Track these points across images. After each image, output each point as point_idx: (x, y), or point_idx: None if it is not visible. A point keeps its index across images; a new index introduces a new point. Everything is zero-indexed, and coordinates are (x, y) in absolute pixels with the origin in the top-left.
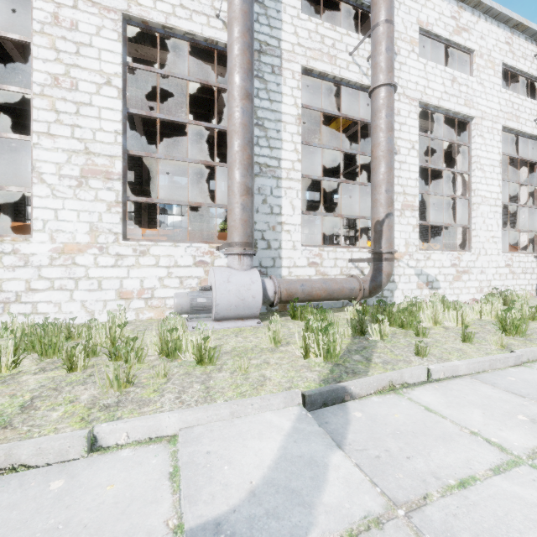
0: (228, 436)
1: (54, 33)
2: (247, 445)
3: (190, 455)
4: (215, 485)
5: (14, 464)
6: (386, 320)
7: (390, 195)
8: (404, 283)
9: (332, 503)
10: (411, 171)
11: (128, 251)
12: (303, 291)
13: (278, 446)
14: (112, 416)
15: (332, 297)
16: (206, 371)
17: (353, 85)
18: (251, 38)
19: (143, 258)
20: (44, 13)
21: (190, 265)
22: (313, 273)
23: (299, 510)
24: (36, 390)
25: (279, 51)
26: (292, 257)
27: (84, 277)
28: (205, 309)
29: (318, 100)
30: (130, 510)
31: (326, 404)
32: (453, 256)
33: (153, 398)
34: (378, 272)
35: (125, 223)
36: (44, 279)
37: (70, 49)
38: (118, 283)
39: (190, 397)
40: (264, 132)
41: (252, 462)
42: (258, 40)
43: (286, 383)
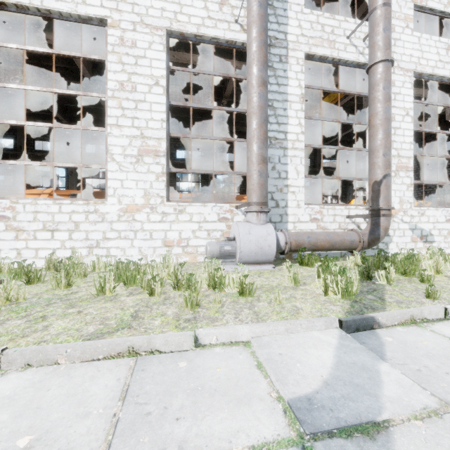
0: (290, 345)
1: (121, 51)
2: (308, 352)
3: (267, 354)
4: (295, 375)
5: (152, 349)
6: (392, 267)
7: (388, 158)
8: (399, 236)
9: (393, 396)
10: (405, 136)
11: (170, 210)
12: (309, 242)
13: (332, 355)
14: (195, 326)
15: (334, 247)
16: (248, 300)
17: (350, 63)
18: (266, 36)
19: (180, 215)
20: (114, 37)
21: (215, 221)
22: (314, 227)
23: (368, 398)
24: (135, 306)
25: (286, 43)
26: (296, 214)
27: (140, 229)
28: (230, 255)
29: (317, 79)
30: (240, 384)
31: (359, 330)
32: (448, 212)
33: (218, 316)
34: (376, 226)
35: (168, 189)
36: (114, 231)
37: (131, 62)
38: (163, 234)
39: (245, 317)
40: (273, 111)
41: (317, 363)
42: (268, 36)
43: (316, 312)
